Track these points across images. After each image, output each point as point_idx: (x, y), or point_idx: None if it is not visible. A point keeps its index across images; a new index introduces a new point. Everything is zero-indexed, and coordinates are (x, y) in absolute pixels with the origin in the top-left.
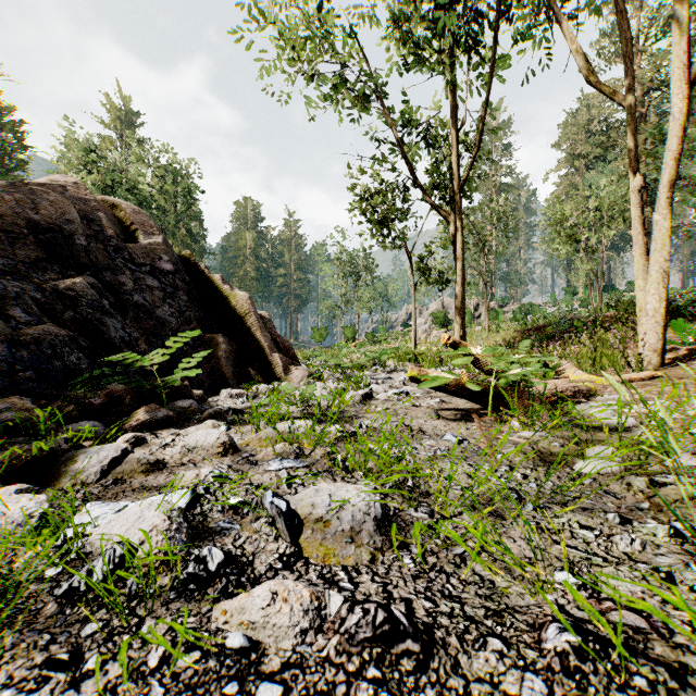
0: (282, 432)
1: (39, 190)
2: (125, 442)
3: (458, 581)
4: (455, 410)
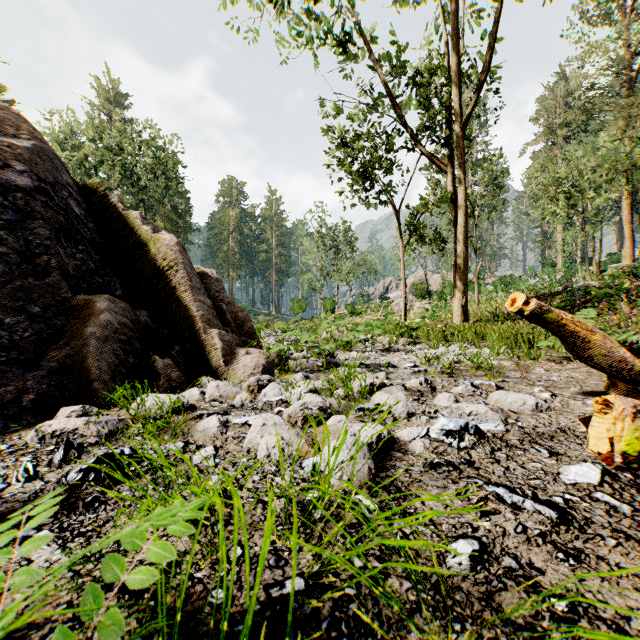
0: None
1: None
2: None
3: None
4: None
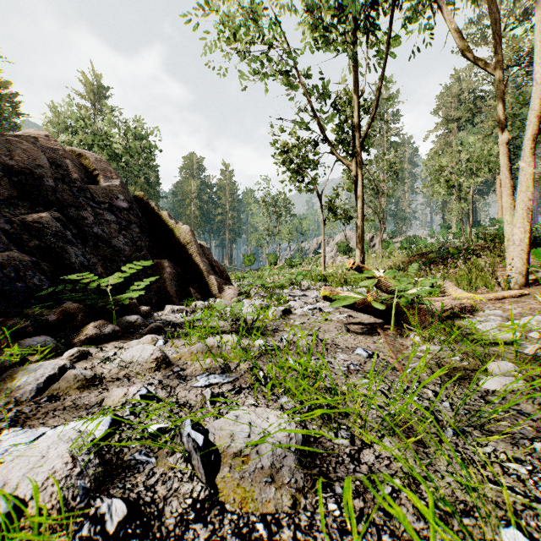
0: (211, 346)
1: (14, 140)
2: (70, 356)
3: (390, 537)
4: (361, 324)
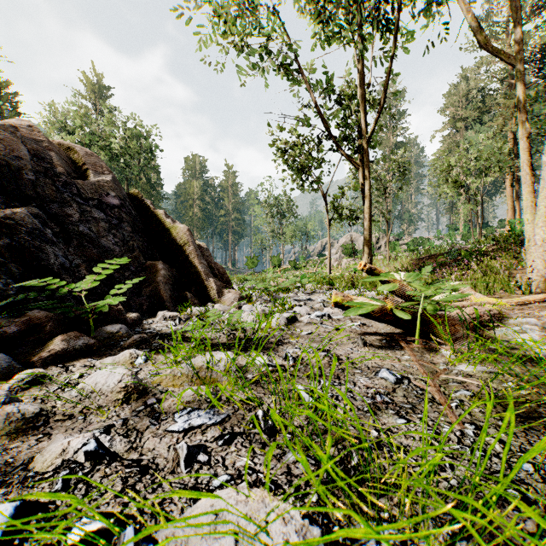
0: (199, 367)
1: None
2: (19, 381)
3: None
4: (378, 335)
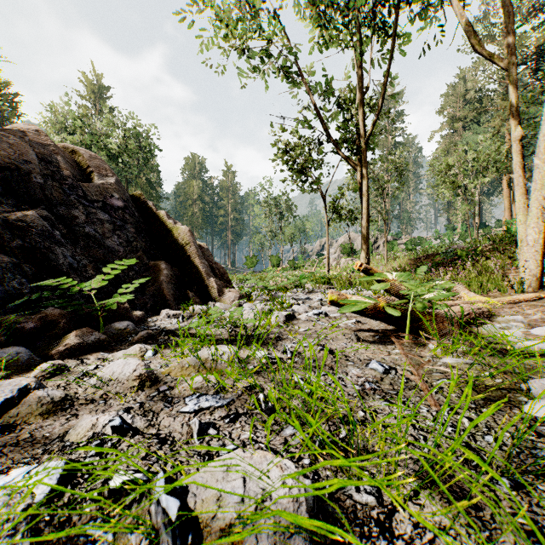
0: (205, 359)
1: (0, 134)
2: (42, 371)
3: None
4: (371, 331)
